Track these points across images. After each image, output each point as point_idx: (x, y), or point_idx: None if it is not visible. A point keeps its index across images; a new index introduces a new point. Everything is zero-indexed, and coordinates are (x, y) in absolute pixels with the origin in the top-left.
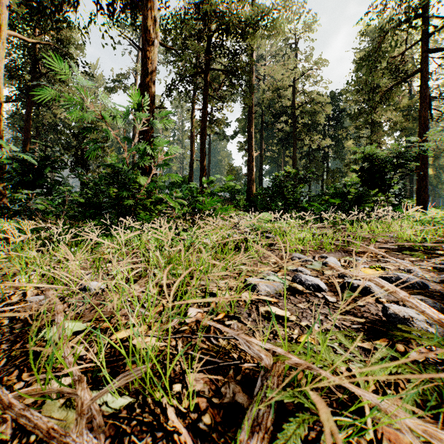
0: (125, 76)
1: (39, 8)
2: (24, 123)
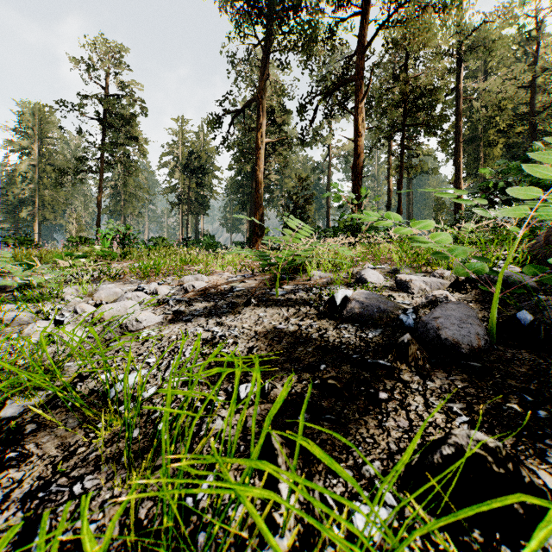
0: (320, 128)
1: (273, 111)
2: (250, 191)
